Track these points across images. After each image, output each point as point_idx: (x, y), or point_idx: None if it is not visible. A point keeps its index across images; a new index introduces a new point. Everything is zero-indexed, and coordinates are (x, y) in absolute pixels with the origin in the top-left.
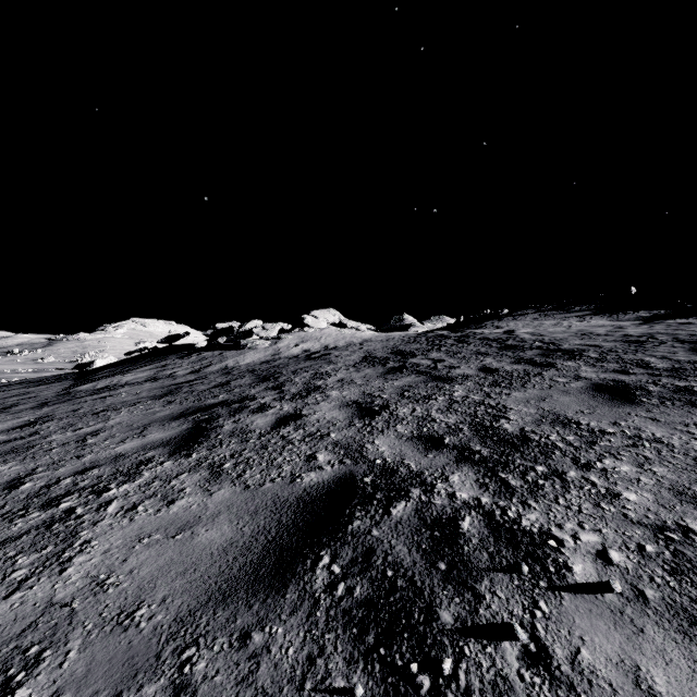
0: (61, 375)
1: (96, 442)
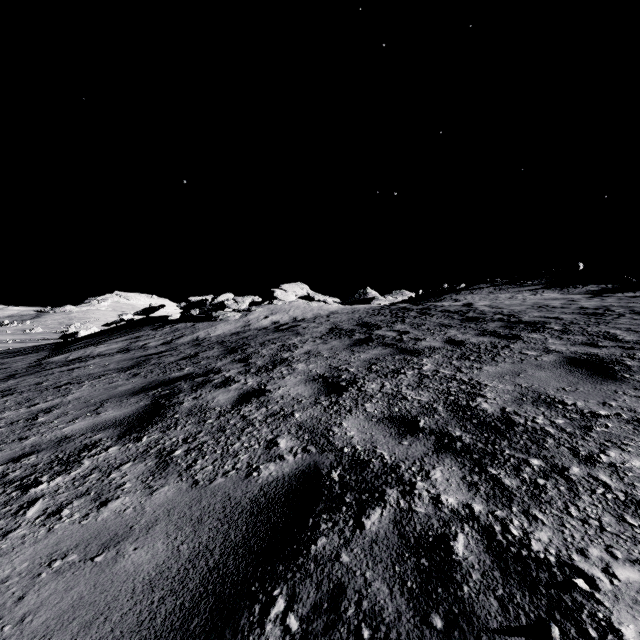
0: (40, 345)
1: (46, 421)
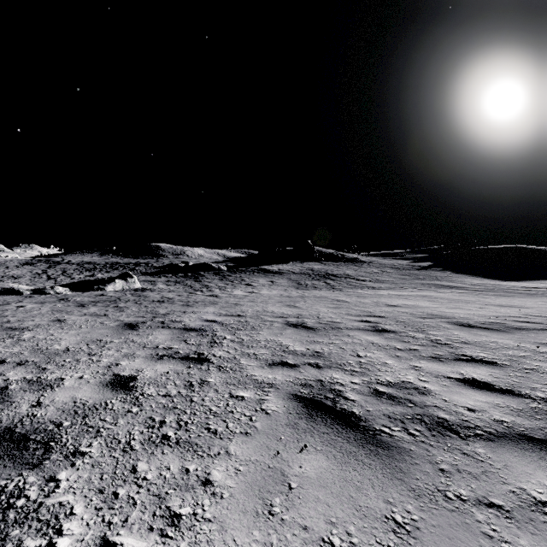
0: None
1: None
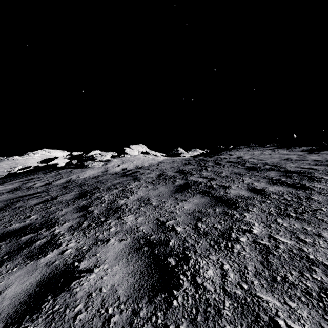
0: None
1: None
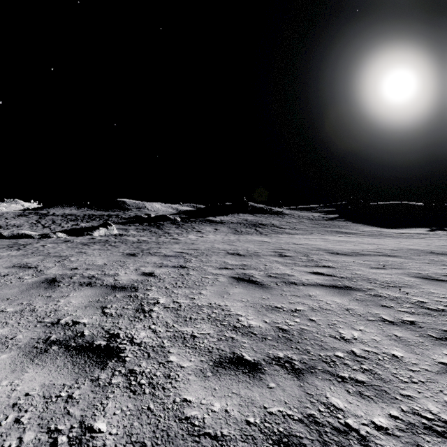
0: None
1: None
